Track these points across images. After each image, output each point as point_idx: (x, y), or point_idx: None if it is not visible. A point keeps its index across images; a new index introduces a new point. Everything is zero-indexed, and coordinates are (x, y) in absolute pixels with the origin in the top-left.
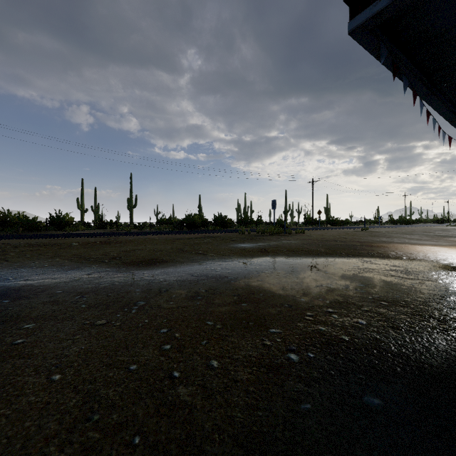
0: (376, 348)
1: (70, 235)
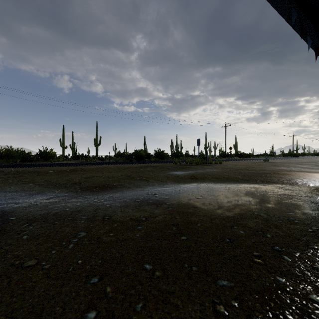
0: None
1: (50, 165)
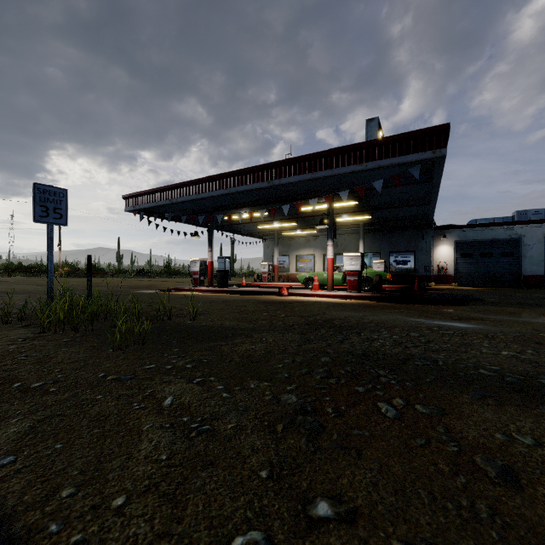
0: None
1: None
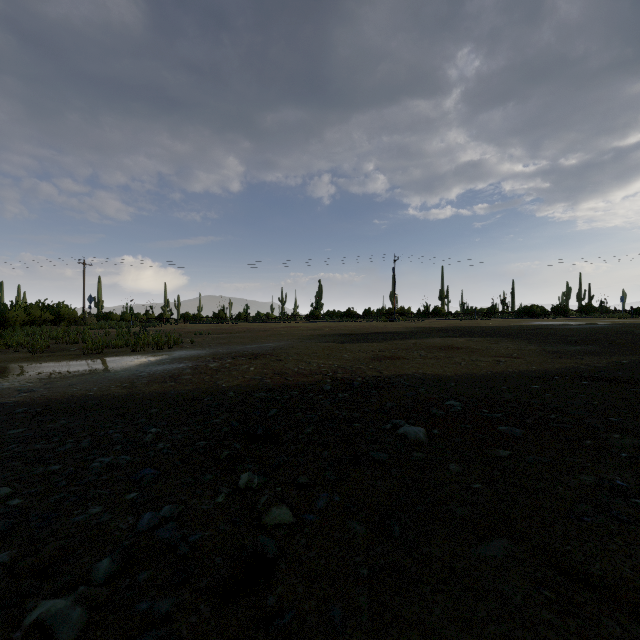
0: None
1: None
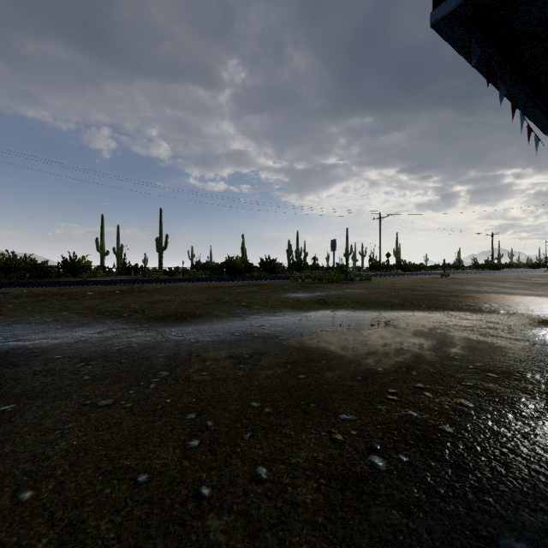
0: (497, 446)
1: (85, 282)
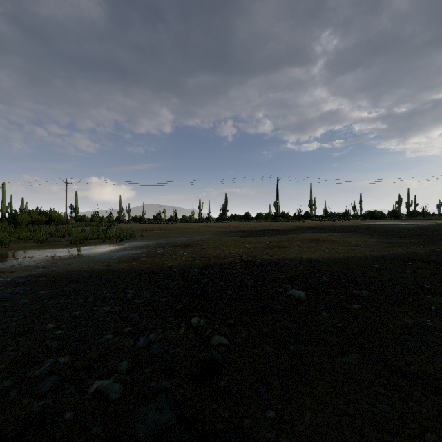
0: None
1: None
